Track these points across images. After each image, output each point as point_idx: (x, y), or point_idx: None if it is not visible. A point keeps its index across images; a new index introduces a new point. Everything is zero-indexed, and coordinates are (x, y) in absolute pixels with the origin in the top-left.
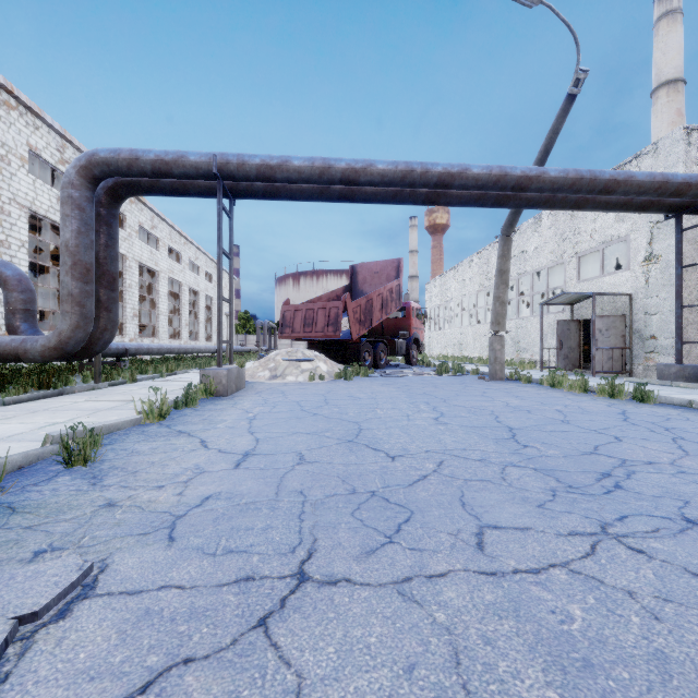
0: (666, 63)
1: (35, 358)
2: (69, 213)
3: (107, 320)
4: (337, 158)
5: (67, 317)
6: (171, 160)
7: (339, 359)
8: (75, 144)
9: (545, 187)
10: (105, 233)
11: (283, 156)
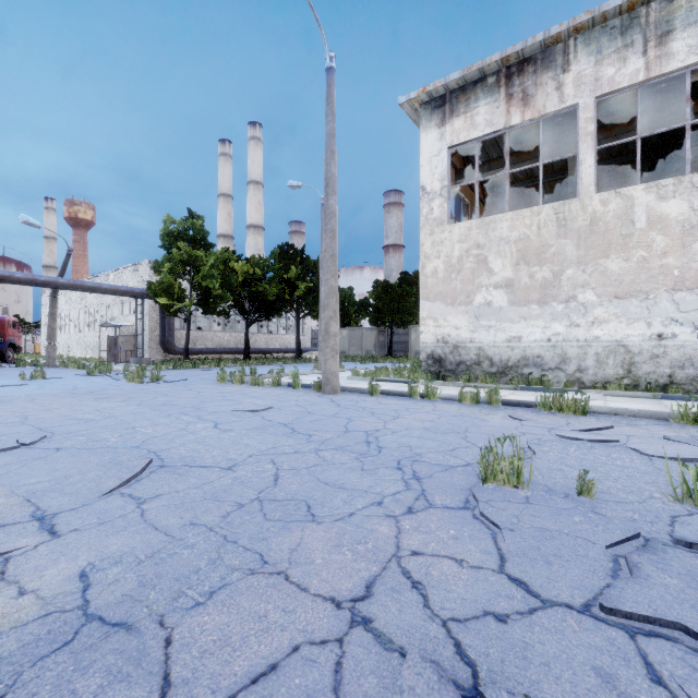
0: (224, 183)
1: None
2: None
3: None
4: None
5: None
6: None
7: None
8: None
9: (59, 286)
10: None
11: None
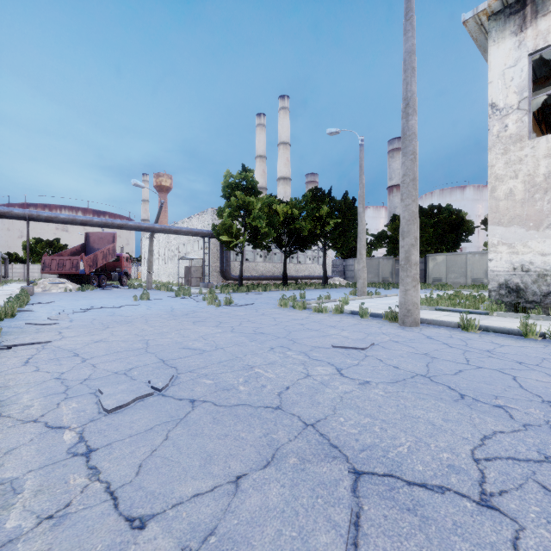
0: (259, 147)
1: None
2: None
3: None
4: (79, 216)
5: None
6: (6, 212)
7: (78, 283)
8: None
9: (155, 230)
10: None
11: (56, 214)
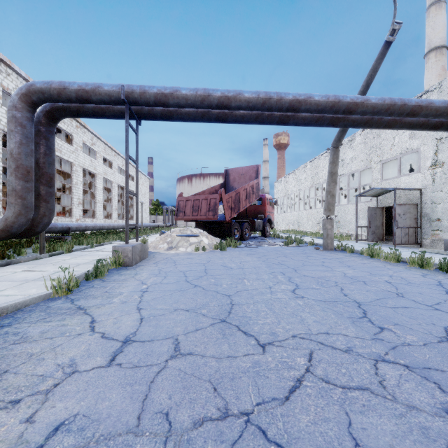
0: (435, 35)
1: None
2: (13, 129)
3: (45, 208)
4: (214, 89)
5: (11, 207)
6: (90, 90)
7: (217, 234)
8: None
9: (368, 110)
10: (44, 145)
11: (174, 87)
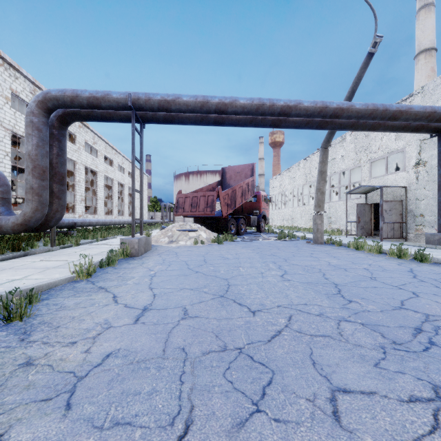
0: (424, 38)
1: (8, 231)
2: (30, 132)
3: (58, 204)
4: (212, 96)
5: (29, 203)
6: (100, 97)
7: (214, 229)
8: (42, 89)
9: (353, 115)
10: (56, 147)
11: (176, 94)
